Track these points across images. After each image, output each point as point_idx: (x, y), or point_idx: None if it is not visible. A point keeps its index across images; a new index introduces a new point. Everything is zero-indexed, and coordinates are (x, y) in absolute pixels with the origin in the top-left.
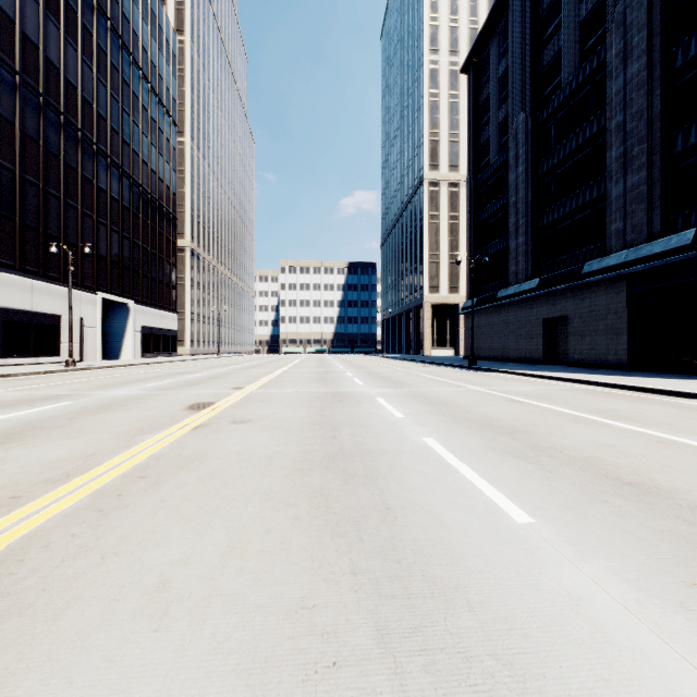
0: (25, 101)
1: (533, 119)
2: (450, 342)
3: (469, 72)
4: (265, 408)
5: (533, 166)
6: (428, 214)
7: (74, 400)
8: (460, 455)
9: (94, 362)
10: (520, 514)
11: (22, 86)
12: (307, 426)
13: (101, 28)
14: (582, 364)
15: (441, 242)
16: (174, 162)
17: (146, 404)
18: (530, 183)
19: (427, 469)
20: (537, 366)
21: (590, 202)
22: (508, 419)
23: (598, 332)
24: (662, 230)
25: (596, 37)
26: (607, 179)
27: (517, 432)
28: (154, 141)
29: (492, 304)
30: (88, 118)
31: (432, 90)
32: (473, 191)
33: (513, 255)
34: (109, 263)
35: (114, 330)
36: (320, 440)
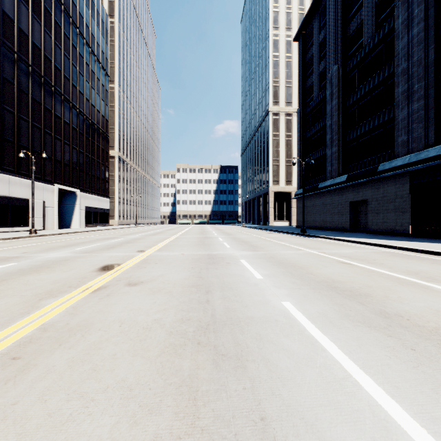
0: (4, 56)
1: (343, 69)
2: (286, 217)
3: (299, 40)
4: (156, 270)
5: (343, 100)
6: (272, 133)
7: (17, 261)
8: (319, 325)
9: (52, 230)
10: (420, 433)
11: (2, 46)
12: (186, 288)
13: (57, 10)
14: (377, 232)
15: (280, 152)
16: (107, 100)
17: (68, 266)
18: (341, 111)
19: (294, 346)
20: (347, 233)
21: (383, 123)
22: (345, 281)
23: (389, 211)
24: (435, 141)
25: (387, 12)
26: (395, 107)
27: (359, 296)
28: (93, 85)
29: (315, 192)
30: (48, 69)
31: (275, 53)
32: (302, 118)
33: (329, 159)
34: (63, 165)
35: (67, 209)
36: (195, 305)
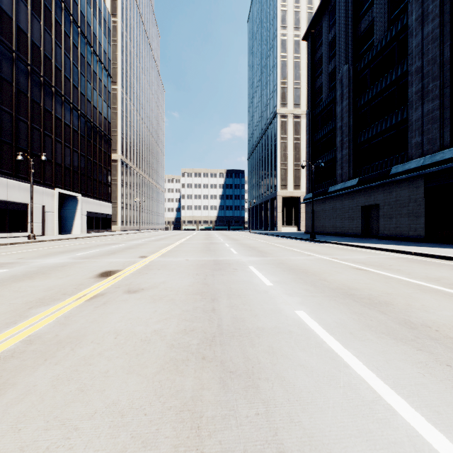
0: (2, 55)
1: (353, 68)
2: (294, 222)
3: (308, 39)
4: (158, 276)
5: (353, 100)
6: (280, 136)
7: (11, 267)
8: (339, 337)
9: (52, 236)
10: None
11: None
12: (190, 296)
13: (58, 8)
14: (390, 237)
15: (288, 155)
16: (110, 102)
17: (64, 272)
18: (352, 113)
19: (312, 361)
20: (358, 239)
21: (396, 124)
22: (362, 288)
23: (402, 215)
24: (451, 142)
25: (400, 9)
26: (408, 107)
27: (379, 304)
28: (95, 86)
29: (325, 196)
30: (48, 69)
31: (283, 54)
32: (311, 119)
33: (339, 162)
34: (63, 168)
35: (68, 214)
36: (200, 314)
